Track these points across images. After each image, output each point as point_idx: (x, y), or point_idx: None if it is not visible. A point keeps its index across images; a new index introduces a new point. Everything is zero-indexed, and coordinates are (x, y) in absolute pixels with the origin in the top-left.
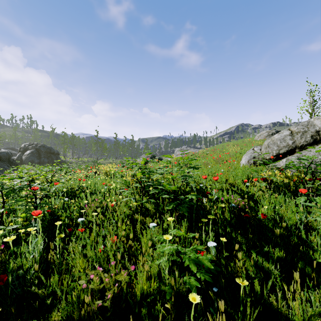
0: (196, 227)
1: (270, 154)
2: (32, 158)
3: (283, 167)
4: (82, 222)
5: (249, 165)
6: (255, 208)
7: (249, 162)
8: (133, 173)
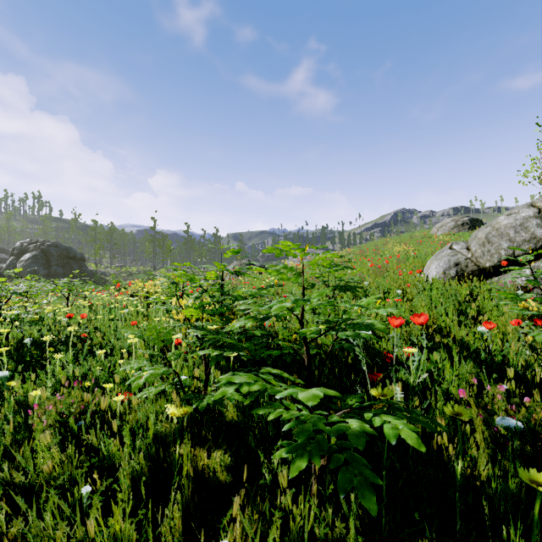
0: None
1: (494, 257)
2: (34, 267)
3: None
4: None
5: (446, 280)
6: None
7: (447, 273)
8: (192, 303)
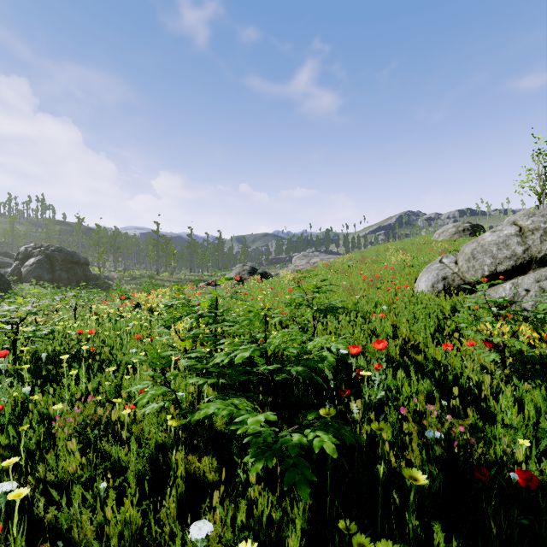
0: (337, 526)
1: (478, 272)
2: (39, 272)
3: (539, 316)
4: (3, 499)
5: (434, 293)
6: (484, 429)
7: (435, 287)
8: (190, 325)
